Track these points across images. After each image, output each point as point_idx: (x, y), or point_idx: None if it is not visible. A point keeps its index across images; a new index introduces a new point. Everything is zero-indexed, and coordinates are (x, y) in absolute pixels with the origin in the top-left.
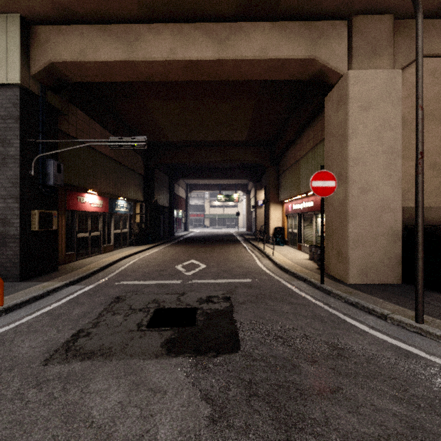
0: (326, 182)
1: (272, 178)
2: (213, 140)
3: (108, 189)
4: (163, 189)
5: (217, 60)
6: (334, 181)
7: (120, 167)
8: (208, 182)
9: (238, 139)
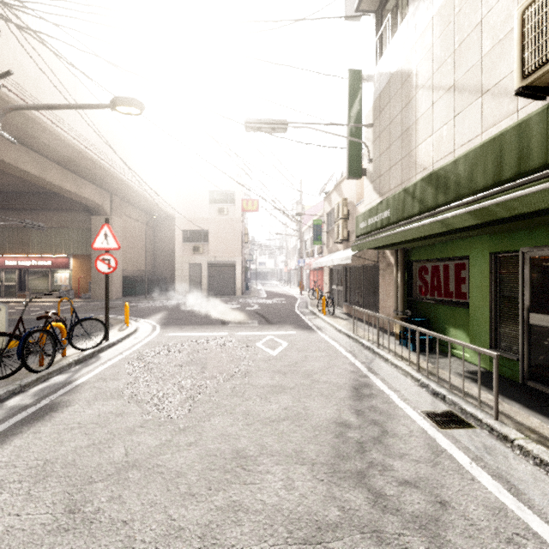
0: None
1: None
2: None
3: None
4: None
5: (75, 193)
6: None
7: None
8: None
9: None
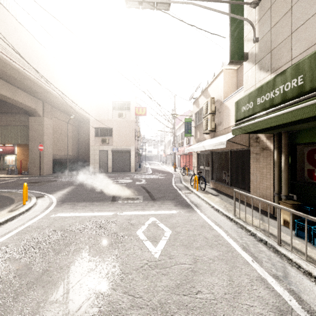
0: (41, 147)
1: None
2: None
3: None
4: None
5: (10, 98)
6: (43, 147)
7: None
8: None
9: None
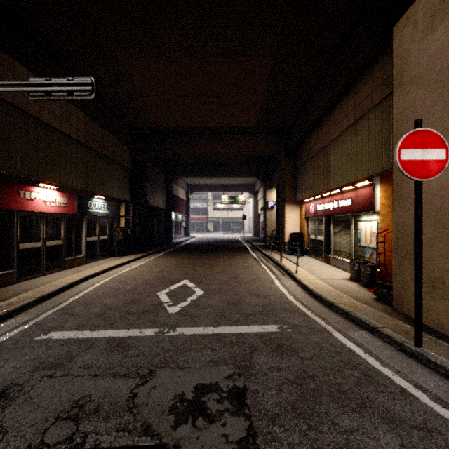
0: (428, 152)
1: (288, 172)
2: (215, 126)
3: (75, 183)
4: (158, 188)
5: None
6: (444, 149)
7: (96, 155)
8: (211, 182)
9: (247, 124)
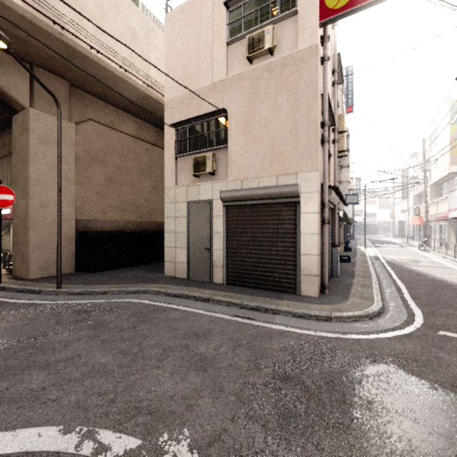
0: (4, 196)
1: None
2: None
3: None
4: None
5: None
6: (13, 195)
7: None
8: None
9: None
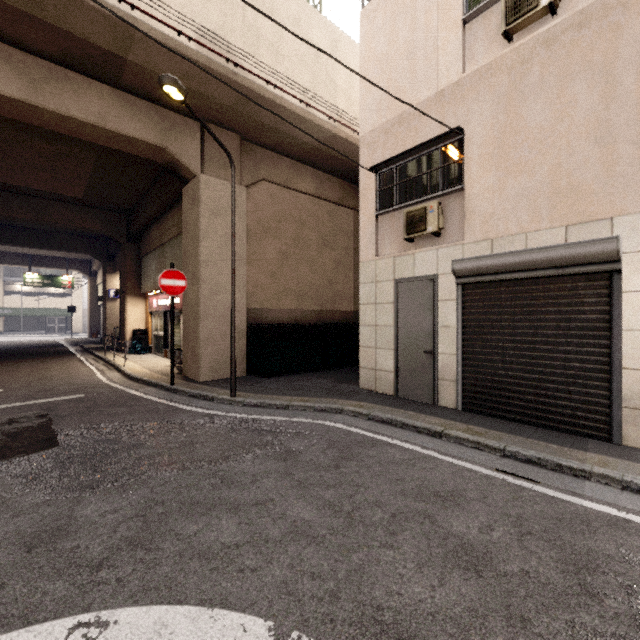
0: (176, 282)
1: (130, 260)
2: (15, 185)
3: None
4: None
5: (26, 103)
6: (185, 281)
7: None
8: (1, 249)
9: (70, 194)
